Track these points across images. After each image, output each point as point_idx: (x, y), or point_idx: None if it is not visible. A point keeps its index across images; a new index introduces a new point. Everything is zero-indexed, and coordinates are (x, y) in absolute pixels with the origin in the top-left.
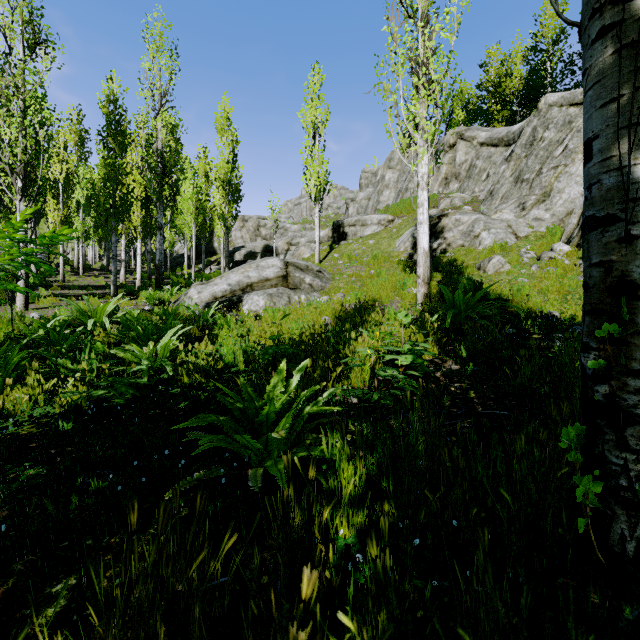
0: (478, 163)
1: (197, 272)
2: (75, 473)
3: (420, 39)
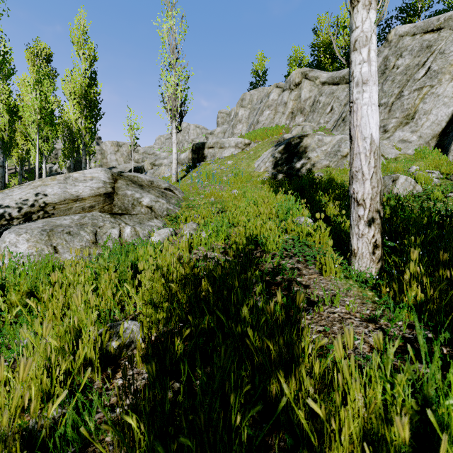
0: (321, 99)
1: None
2: None
3: None
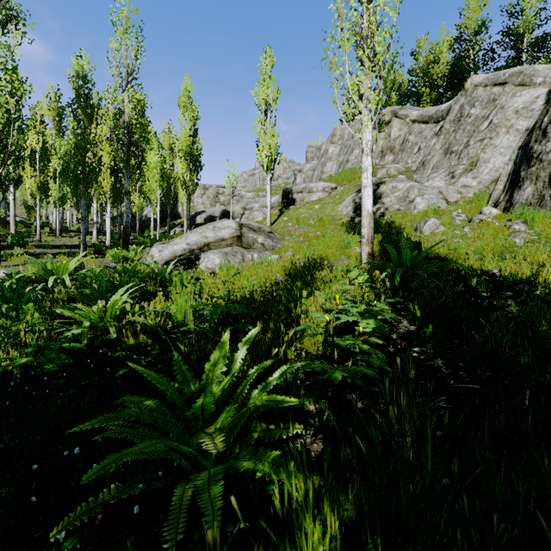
0: (410, 138)
1: (163, 233)
2: None
3: (365, 14)
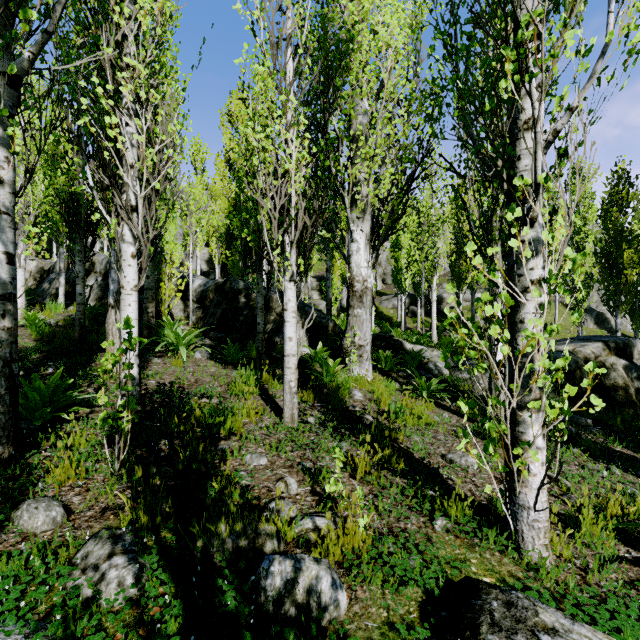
0: None
1: None
2: None
3: None
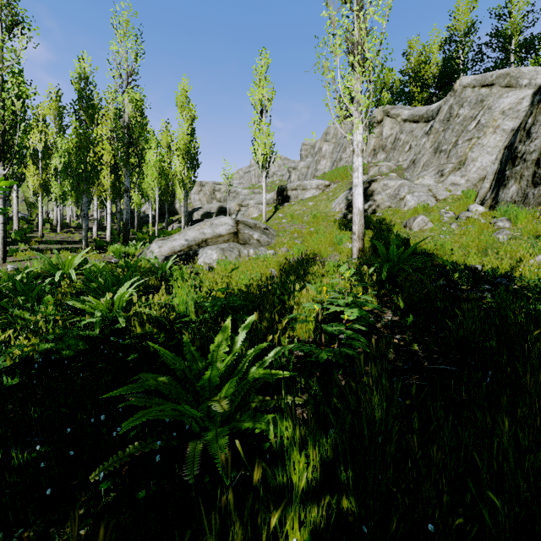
0: (402, 137)
1: (161, 229)
2: (3, 441)
3: (356, 22)
